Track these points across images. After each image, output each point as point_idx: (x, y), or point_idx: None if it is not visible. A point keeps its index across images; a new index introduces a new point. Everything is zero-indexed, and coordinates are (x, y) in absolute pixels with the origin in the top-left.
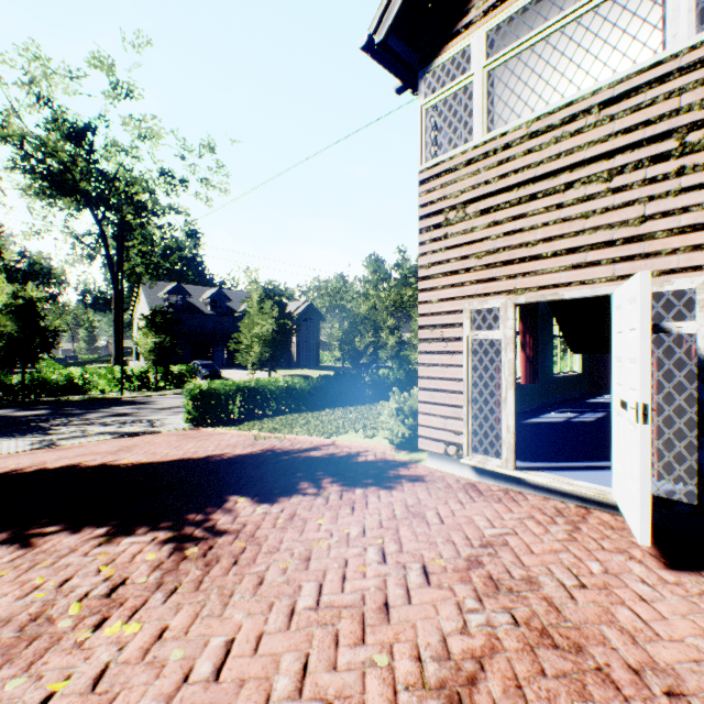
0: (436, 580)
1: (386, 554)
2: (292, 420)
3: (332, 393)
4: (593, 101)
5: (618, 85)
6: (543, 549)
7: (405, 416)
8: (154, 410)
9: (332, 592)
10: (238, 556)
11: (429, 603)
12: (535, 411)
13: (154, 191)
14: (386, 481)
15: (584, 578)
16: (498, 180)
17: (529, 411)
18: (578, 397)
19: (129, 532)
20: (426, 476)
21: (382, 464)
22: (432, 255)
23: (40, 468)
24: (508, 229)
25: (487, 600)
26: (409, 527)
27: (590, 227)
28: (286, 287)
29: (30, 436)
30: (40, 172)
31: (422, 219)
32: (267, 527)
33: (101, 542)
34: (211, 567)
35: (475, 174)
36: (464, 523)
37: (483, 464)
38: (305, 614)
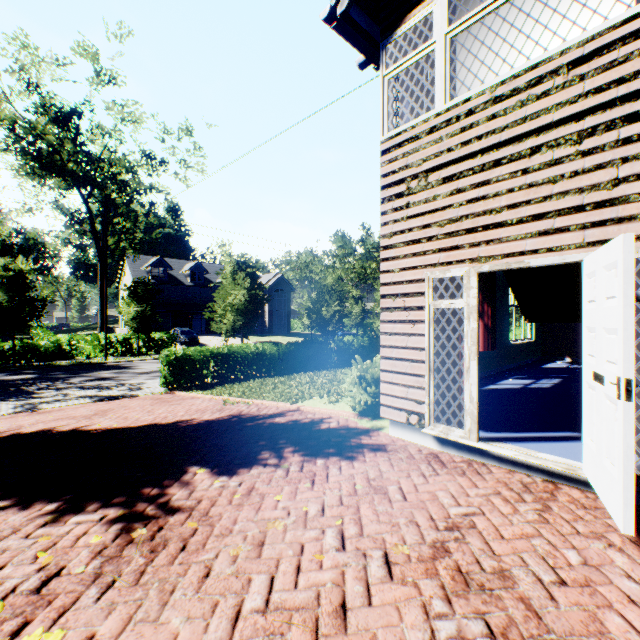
0: (399, 573)
1: (345, 539)
2: (261, 385)
3: (300, 358)
4: (561, 61)
5: (589, 43)
6: (514, 533)
7: (367, 383)
8: (134, 375)
9: (284, 588)
10: (187, 539)
11: (391, 604)
12: (492, 378)
13: (136, 172)
14: (348, 450)
15: (562, 571)
16: (461, 147)
17: (487, 378)
18: (532, 363)
19: (78, 509)
20: (388, 446)
21: (344, 432)
22: (394, 225)
23: (14, 433)
24: (472, 196)
25: (457, 600)
26: (370, 505)
27: (558, 192)
28: (257, 260)
29: (14, 399)
30: (30, 153)
31: (384, 189)
32: (223, 504)
33: (47, 521)
34: (157, 553)
35: (438, 142)
36: (428, 500)
37: (445, 435)
38: (251, 619)
